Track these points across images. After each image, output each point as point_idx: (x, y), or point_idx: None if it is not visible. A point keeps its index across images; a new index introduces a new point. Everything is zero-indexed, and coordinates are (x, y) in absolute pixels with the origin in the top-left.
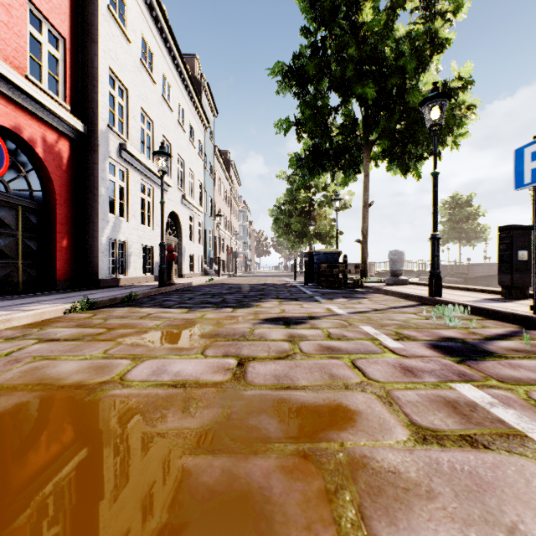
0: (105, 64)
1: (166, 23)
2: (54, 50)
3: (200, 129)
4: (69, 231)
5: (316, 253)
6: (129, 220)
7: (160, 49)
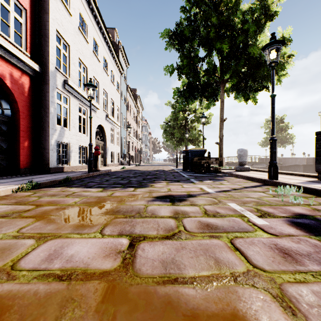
0: (54, 27)
1: (95, 5)
2: (19, 17)
3: (118, 74)
4: (29, 136)
5: (190, 150)
6: (70, 129)
7: (91, 22)
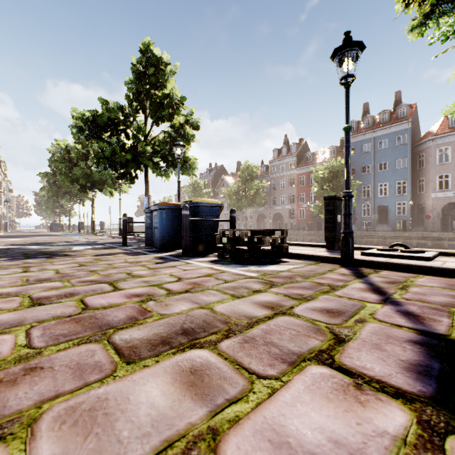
0: None
1: None
2: None
3: None
4: None
5: (54, 223)
6: None
7: None
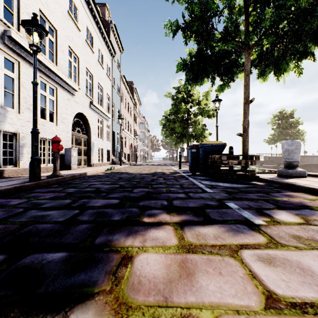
0: None
1: None
2: None
3: (108, 56)
4: None
5: (202, 145)
6: (21, 112)
7: None
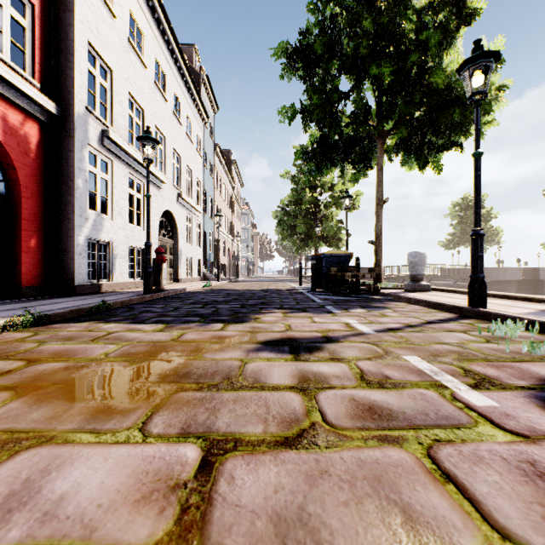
0: (83, 37)
1: (158, 2)
2: (19, 16)
3: (199, 124)
4: (39, 229)
5: (324, 255)
6: (114, 218)
7: (152, 31)
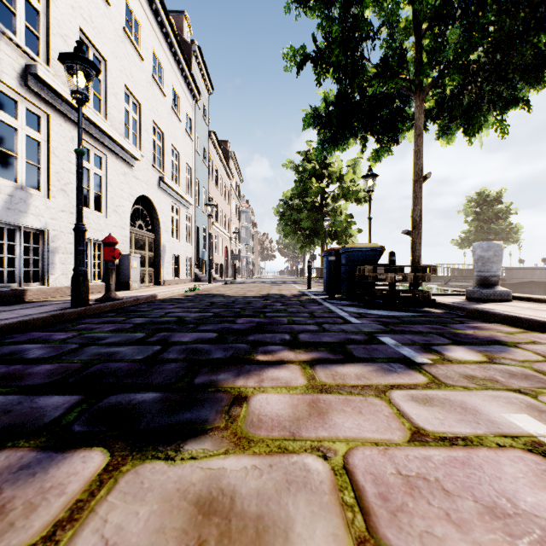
0: None
1: None
2: None
3: (189, 100)
4: None
5: (345, 249)
6: (51, 196)
7: None
